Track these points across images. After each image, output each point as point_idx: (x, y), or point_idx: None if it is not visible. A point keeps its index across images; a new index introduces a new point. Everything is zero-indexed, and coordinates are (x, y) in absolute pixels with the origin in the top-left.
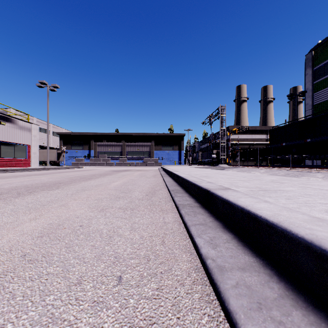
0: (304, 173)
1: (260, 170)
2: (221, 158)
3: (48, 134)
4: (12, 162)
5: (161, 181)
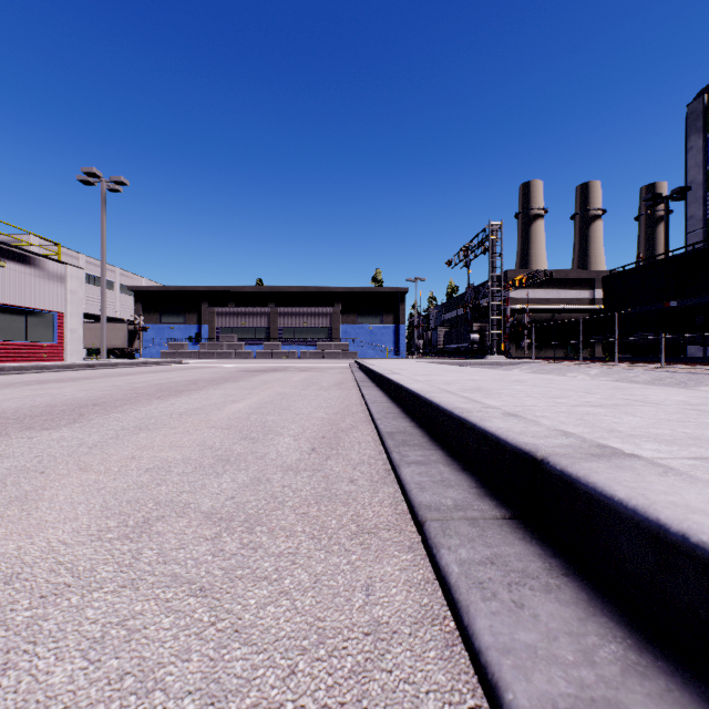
0: (702, 377)
1: (587, 370)
2: (491, 342)
3: (105, 288)
4: (20, 351)
5: (355, 398)
